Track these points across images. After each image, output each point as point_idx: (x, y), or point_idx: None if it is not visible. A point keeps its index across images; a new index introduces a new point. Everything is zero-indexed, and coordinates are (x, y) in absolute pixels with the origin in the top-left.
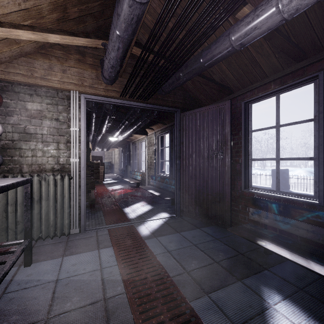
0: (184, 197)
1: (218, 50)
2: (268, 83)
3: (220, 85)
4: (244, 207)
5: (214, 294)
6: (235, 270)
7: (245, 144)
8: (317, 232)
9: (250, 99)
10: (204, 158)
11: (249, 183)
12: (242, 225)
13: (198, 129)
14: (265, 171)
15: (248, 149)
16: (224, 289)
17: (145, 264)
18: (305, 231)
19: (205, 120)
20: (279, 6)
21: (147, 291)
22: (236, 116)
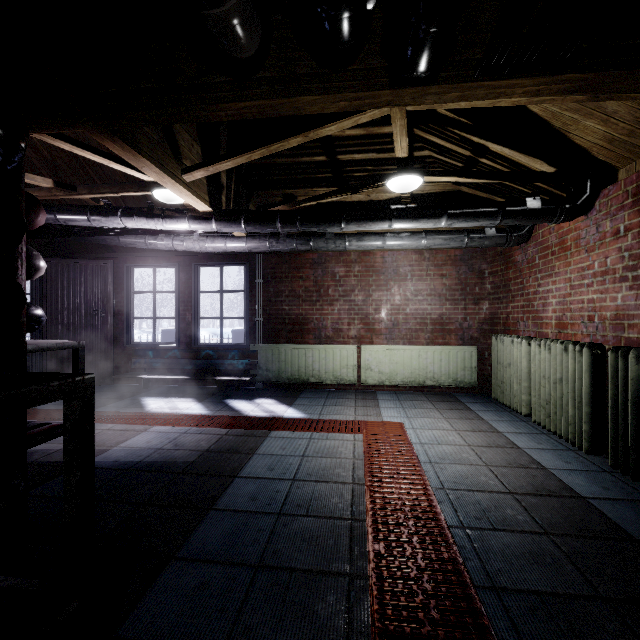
0: (49, 364)
1: (110, 241)
2: (147, 257)
3: (103, 245)
4: (127, 361)
5: (109, 405)
6: (122, 397)
7: (128, 304)
8: (174, 363)
9: (133, 265)
10: (81, 315)
11: (132, 339)
12: (126, 373)
13: (73, 283)
14: (159, 335)
15: (131, 308)
16: (115, 403)
17: (36, 412)
18: (168, 364)
19: (83, 274)
20: (147, 243)
21: (54, 416)
22: (119, 275)
